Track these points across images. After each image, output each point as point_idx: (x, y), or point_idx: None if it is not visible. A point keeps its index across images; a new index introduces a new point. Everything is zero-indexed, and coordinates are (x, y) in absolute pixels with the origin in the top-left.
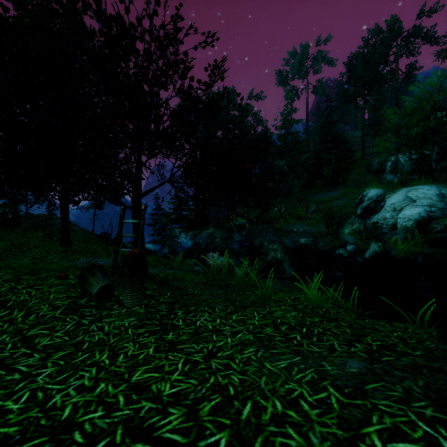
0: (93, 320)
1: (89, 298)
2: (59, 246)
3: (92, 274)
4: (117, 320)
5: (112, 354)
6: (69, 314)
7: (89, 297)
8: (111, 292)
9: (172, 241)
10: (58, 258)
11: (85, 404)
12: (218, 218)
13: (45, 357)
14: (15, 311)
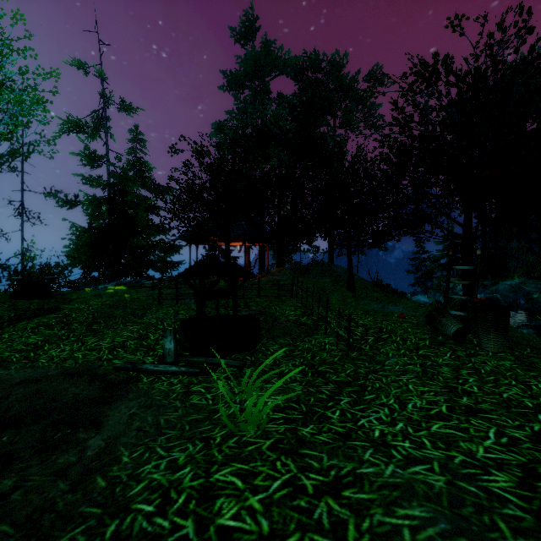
0: (467, 354)
1: (443, 337)
2: (347, 292)
3: (442, 316)
4: (493, 360)
5: (519, 383)
6: (438, 346)
7: (442, 336)
8: (464, 335)
9: (450, 293)
10: (354, 301)
11: (540, 404)
12: (530, 262)
13: (454, 370)
14: (392, 336)
